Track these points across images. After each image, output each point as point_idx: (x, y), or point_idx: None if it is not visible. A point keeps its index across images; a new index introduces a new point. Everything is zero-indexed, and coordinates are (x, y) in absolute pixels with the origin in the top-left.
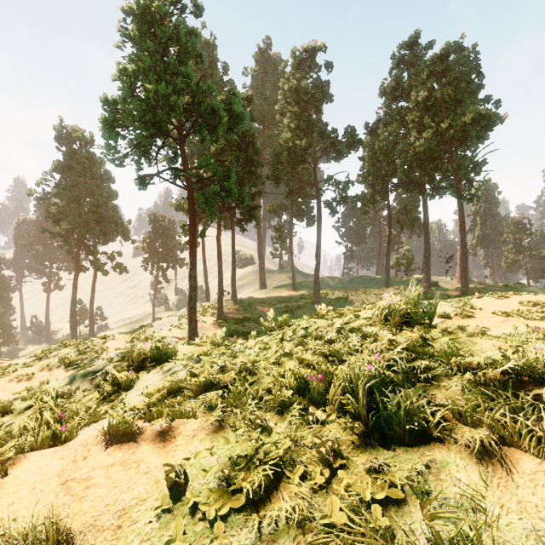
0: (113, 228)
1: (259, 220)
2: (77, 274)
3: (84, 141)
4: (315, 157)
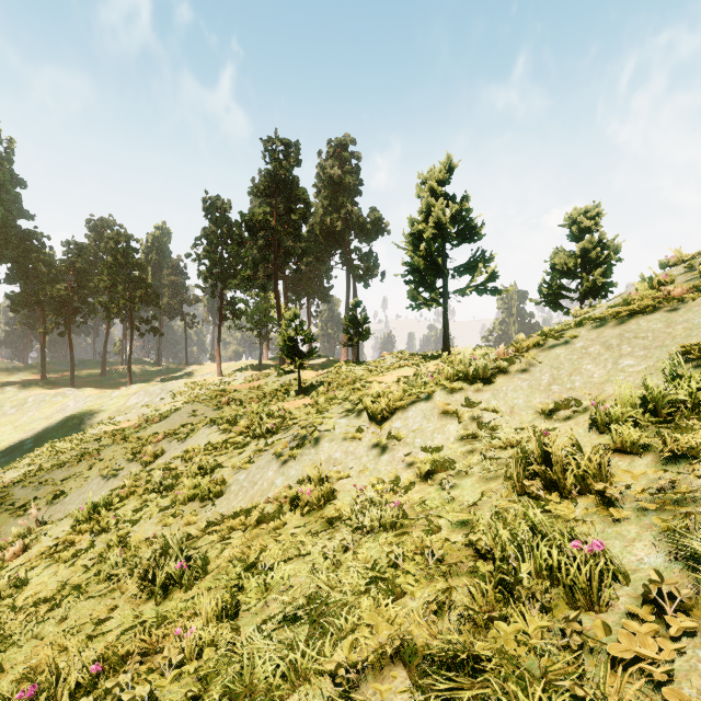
0: None
1: None
2: None
3: None
4: None
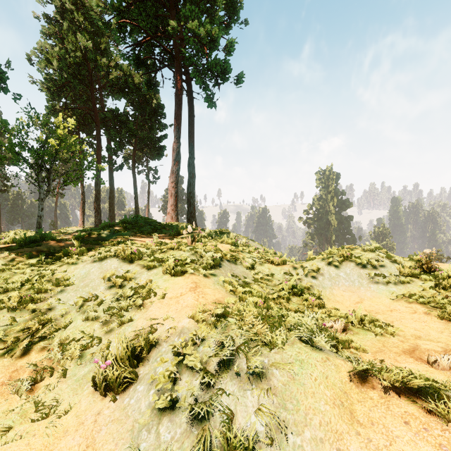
0: None
1: None
2: None
3: None
4: None
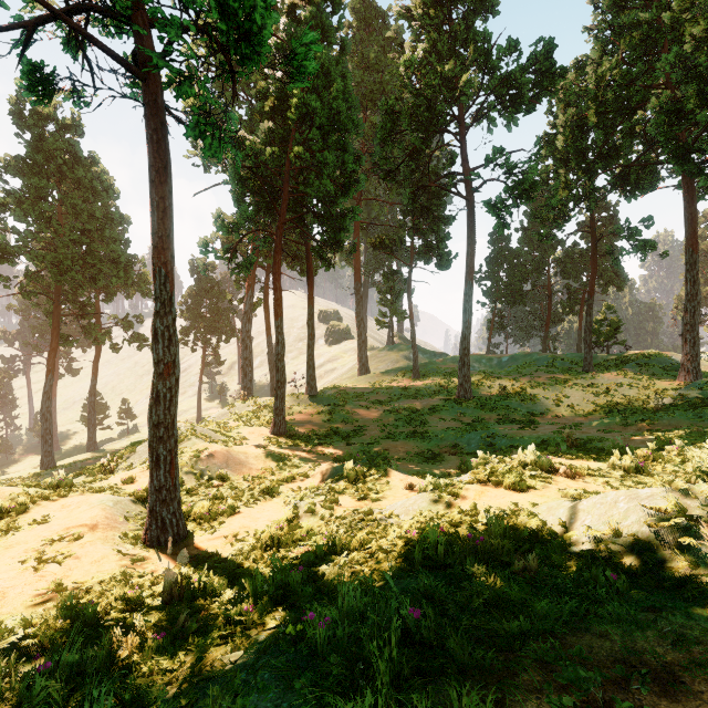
0: (112, 271)
1: (357, 266)
2: (53, 349)
3: (63, 124)
4: (464, 122)
